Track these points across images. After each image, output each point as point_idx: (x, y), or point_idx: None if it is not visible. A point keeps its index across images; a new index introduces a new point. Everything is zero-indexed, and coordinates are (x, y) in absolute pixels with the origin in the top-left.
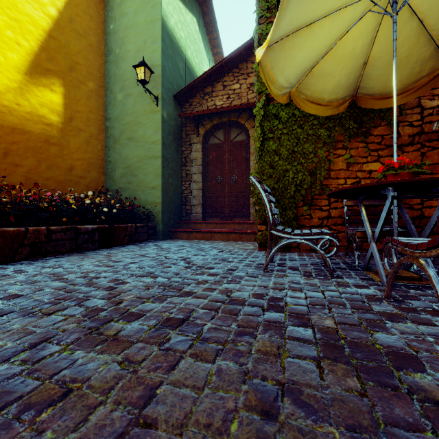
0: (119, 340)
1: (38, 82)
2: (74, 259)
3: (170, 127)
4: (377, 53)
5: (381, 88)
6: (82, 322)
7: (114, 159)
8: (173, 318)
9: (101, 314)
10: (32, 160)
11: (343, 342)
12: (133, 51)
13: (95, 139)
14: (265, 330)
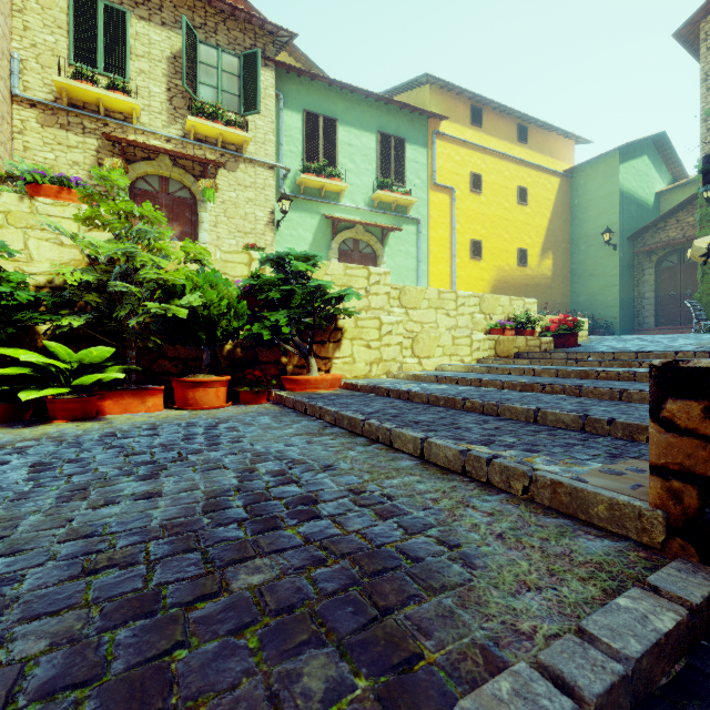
0: None
1: (543, 257)
2: None
3: (624, 261)
4: None
5: None
6: None
7: (578, 290)
8: None
9: None
10: (542, 298)
11: None
12: (594, 216)
13: (565, 279)
14: None
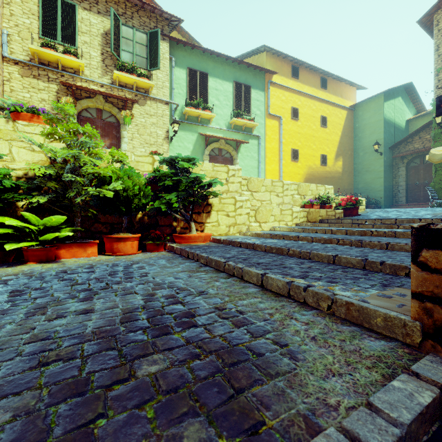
0: None
1: (337, 160)
2: None
3: (387, 163)
4: None
5: None
6: None
7: (358, 180)
8: None
9: None
10: (336, 186)
11: None
12: (368, 134)
13: (350, 173)
14: None
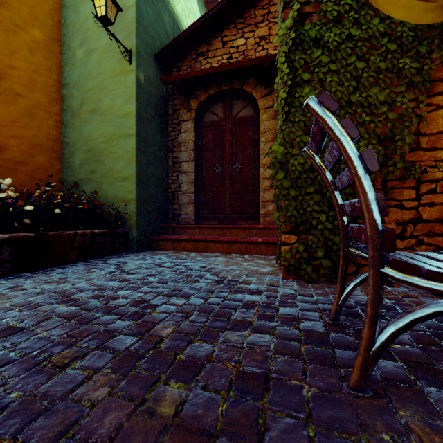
0: None
1: None
2: None
3: (150, 96)
4: None
5: None
6: None
7: (72, 140)
8: None
9: None
10: None
11: None
12: None
13: (43, 111)
14: None
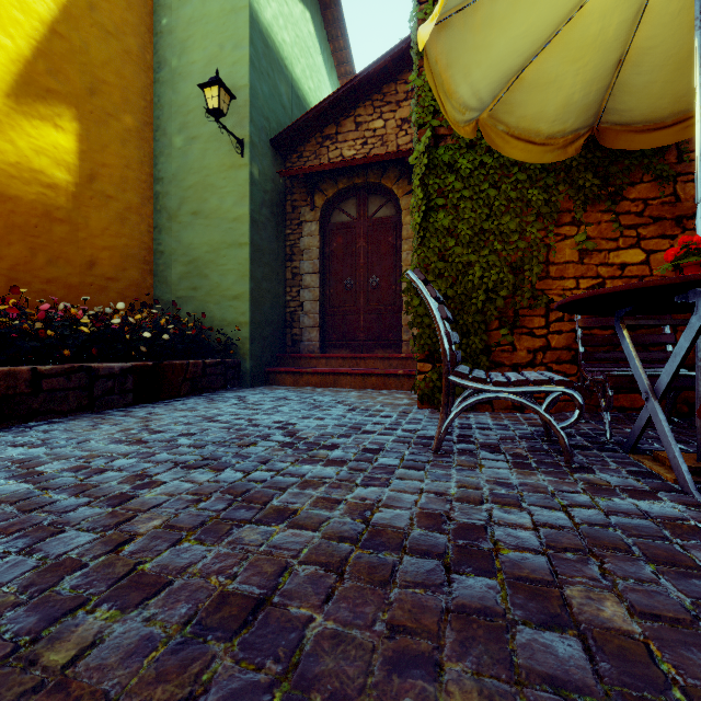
0: (71, 690)
1: (30, 111)
2: (79, 427)
3: (265, 193)
4: (646, 40)
5: (647, 109)
6: (6, 613)
7: (168, 248)
8: (235, 597)
9: (65, 582)
10: (20, 247)
11: (685, 699)
12: (201, 63)
13: (135, 214)
14: (461, 646)
